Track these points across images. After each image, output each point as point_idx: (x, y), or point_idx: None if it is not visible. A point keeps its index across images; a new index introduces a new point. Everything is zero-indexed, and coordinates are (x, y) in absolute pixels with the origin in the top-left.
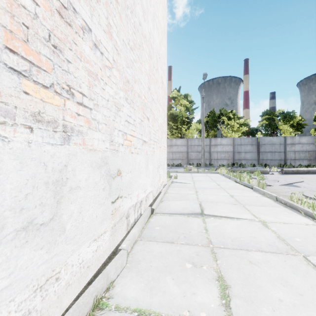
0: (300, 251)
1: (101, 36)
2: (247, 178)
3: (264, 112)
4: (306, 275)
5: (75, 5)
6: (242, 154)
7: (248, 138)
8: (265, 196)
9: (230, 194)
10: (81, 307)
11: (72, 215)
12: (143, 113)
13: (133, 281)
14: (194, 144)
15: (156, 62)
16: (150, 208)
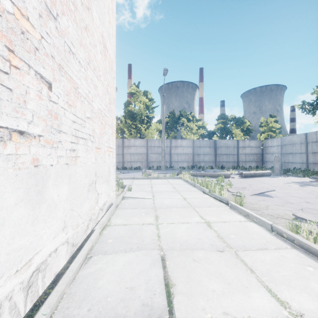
0: None
1: None
2: (218, 189)
3: (219, 116)
4: None
5: None
6: (201, 156)
7: (206, 141)
8: (251, 220)
9: (205, 220)
10: None
11: None
12: (7, 50)
13: None
14: (154, 145)
15: None
16: None
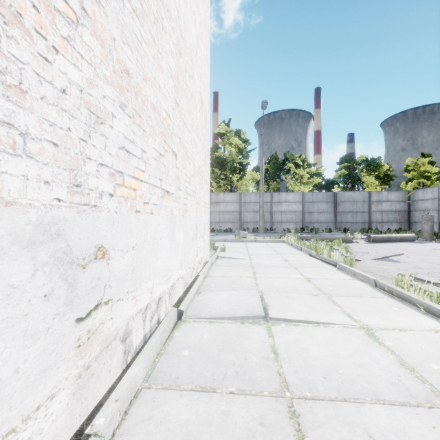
0: None
1: None
2: (327, 251)
3: (342, 158)
4: None
5: None
6: (314, 215)
7: (322, 194)
8: (357, 279)
9: (306, 277)
10: None
11: None
12: (164, 142)
13: None
14: (249, 200)
15: (191, 66)
16: (177, 310)
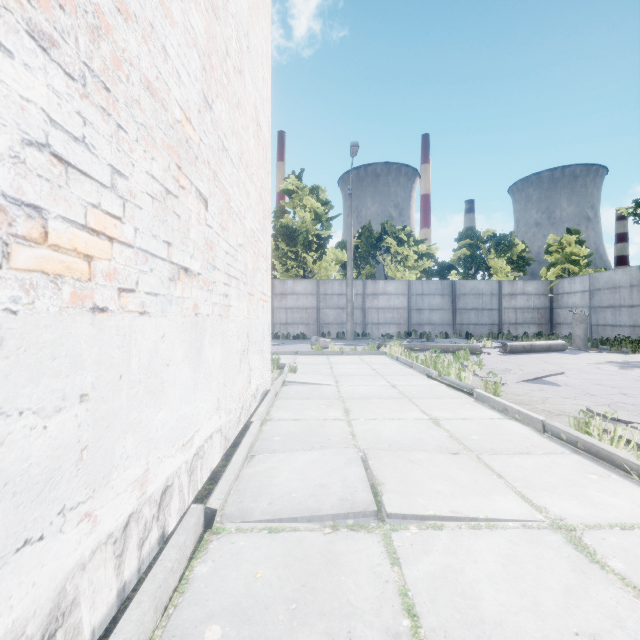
0: None
1: None
2: (455, 370)
3: (462, 232)
4: None
5: None
6: (424, 313)
7: (435, 283)
8: (511, 417)
9: (431, 416)
10: None
11: None
12: (177, 168)
13: None
14: (332, 292)
15: (238, 51)
16: (202, 509)
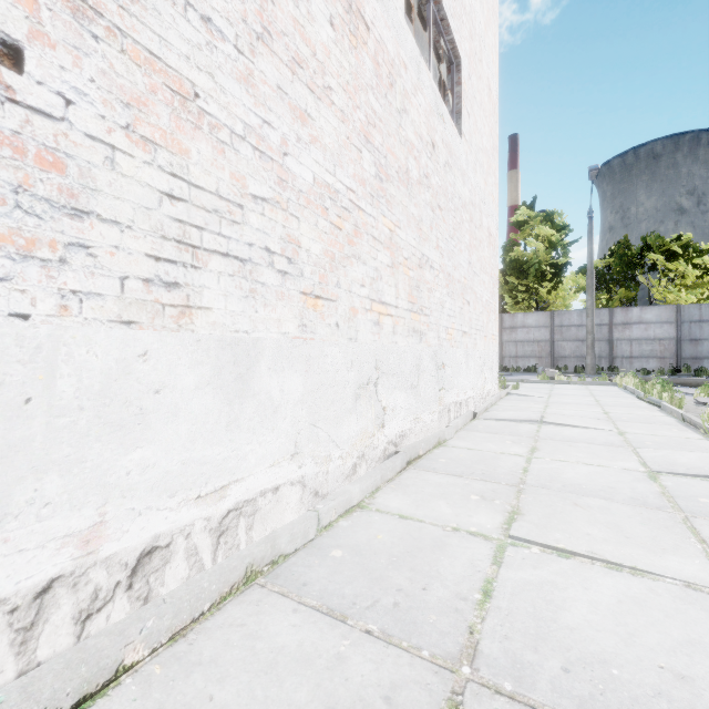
0: (636, 447)
1: (433, 255)
2: (656, 391)
3: None
4: (618, 453)
5: (423, 251)
6: (703, 344)
7: None
8: (672, 416)
9: (606, 411)
10: (434, 436)
11: (422, 388)
12: (463, 298)
13: (461, 442)
14: (568, 323)
15: (479, 217)
16: (472, 412)
